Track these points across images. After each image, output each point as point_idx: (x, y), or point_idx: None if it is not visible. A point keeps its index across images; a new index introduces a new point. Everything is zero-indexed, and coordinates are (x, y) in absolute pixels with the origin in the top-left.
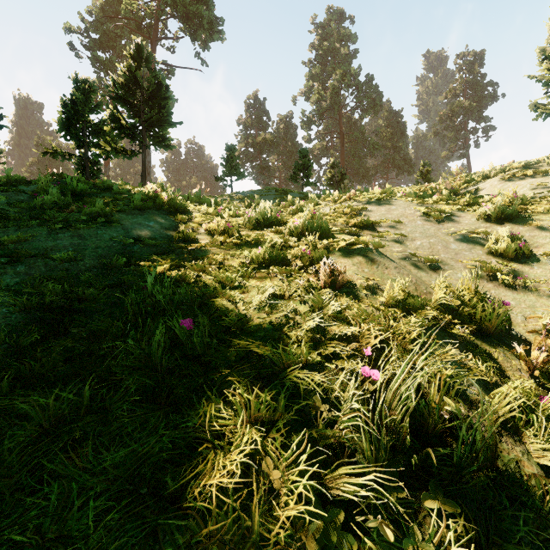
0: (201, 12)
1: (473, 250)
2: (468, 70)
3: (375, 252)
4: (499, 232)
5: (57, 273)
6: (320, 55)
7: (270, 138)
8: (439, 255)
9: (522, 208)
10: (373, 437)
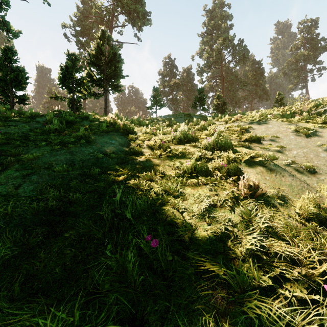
0: (138, 9)
1: None
2: (307, 31)
3: (271, 162)
4: None
5: (56, 181)
6: (208, 29)
7: (178, 82)
8: (313, 162)
9: None
10: None
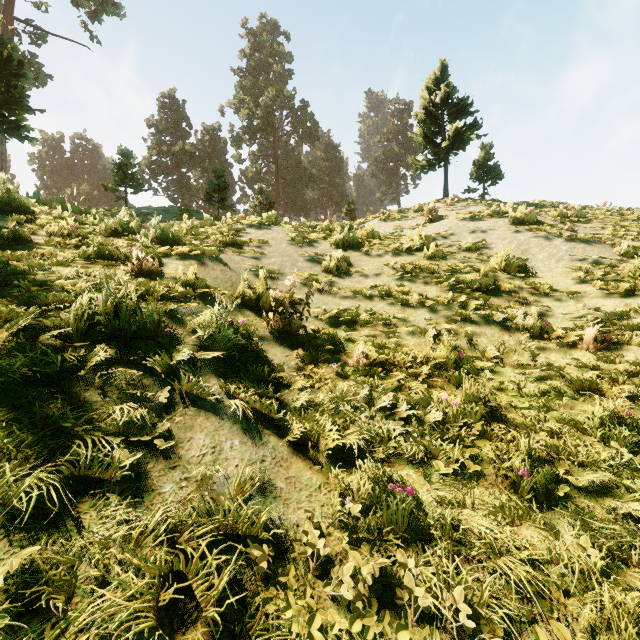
0: None
1: (314, 268)
2: (399, 117)
3: (212, 259)
4: (337, 255)
5: None
6: (252, 66)
7: (190, 150)
8: (284, 270)
9: (368, 240)
10: (78, 319)
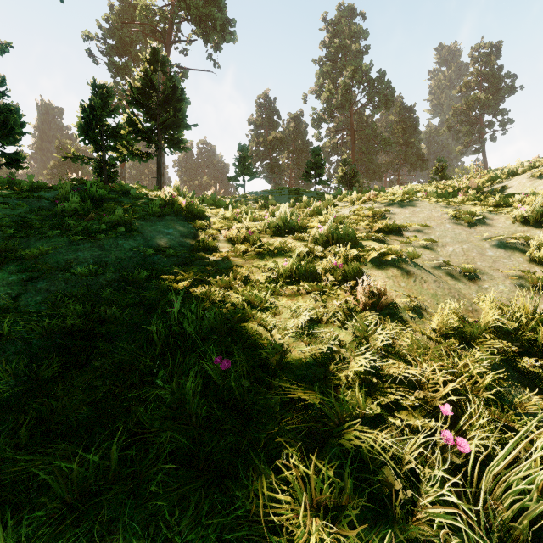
0: (214, 14)
1: (513, 257)
2: (484, 62)
3: (410, 262)
4: (541, 237)
5: (78, 289)
6: (330, 52)
7: (280, 137)
8: (475, 263)
9: None
10: None
